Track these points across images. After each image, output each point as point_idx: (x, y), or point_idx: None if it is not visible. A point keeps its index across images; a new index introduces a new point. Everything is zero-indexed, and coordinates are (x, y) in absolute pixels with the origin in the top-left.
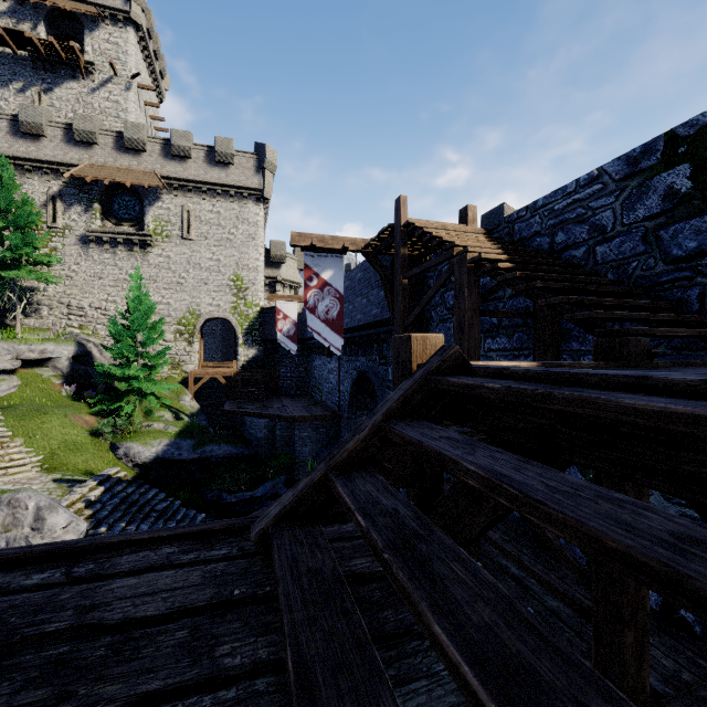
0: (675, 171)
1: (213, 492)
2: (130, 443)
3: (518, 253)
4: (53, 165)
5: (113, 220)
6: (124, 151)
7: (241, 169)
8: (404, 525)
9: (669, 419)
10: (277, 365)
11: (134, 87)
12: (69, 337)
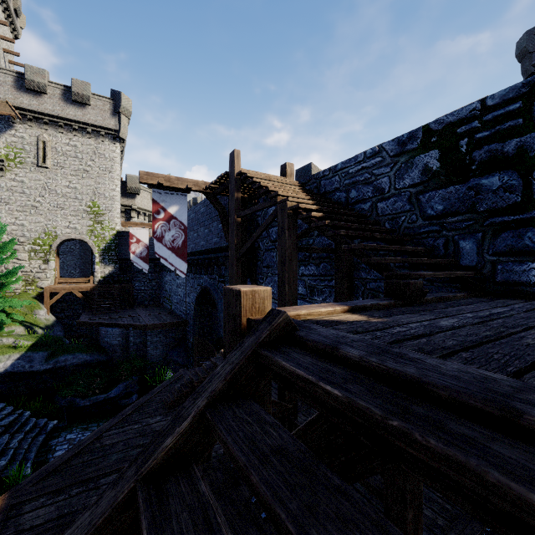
0: (429, 154)
1: (67, 398)
2: None
3: (325, 204)
4: None
5: None
6: None
7: (98, 110)
8: None
9: None
10: (132, 280)
11: None
12: None
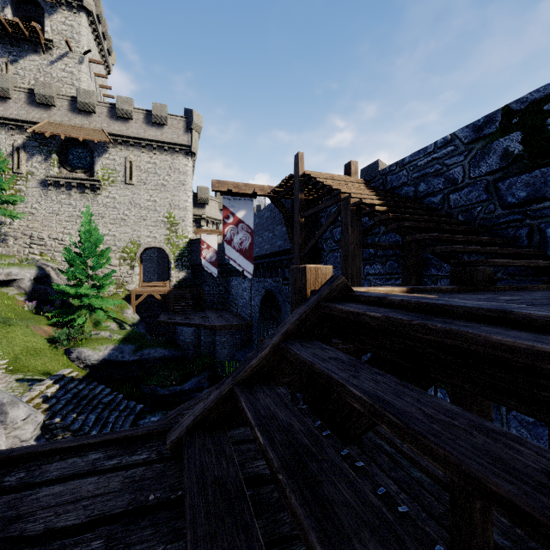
0: (510, 137)
1: (150, 386)
2: (82, 348)
3: (390, 199)
4: (18, 122)
5: (68, 168)
6: (77, 113)
7: (173, 129)
8: (298, 441)
9: (536, 356)
10: (202, 284)
11: (86, 61)
12: (31, 262)
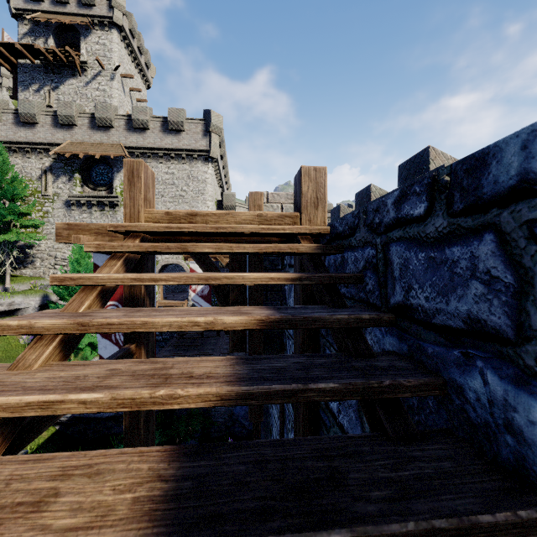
0: None
1: None
2: None
3: None
4: (45, 145)
5: (91, 186)
6: (97, 129)
7: (191, 134)
8: None
9: None
10: None
11: (117, 77)
12: (42, 287)
